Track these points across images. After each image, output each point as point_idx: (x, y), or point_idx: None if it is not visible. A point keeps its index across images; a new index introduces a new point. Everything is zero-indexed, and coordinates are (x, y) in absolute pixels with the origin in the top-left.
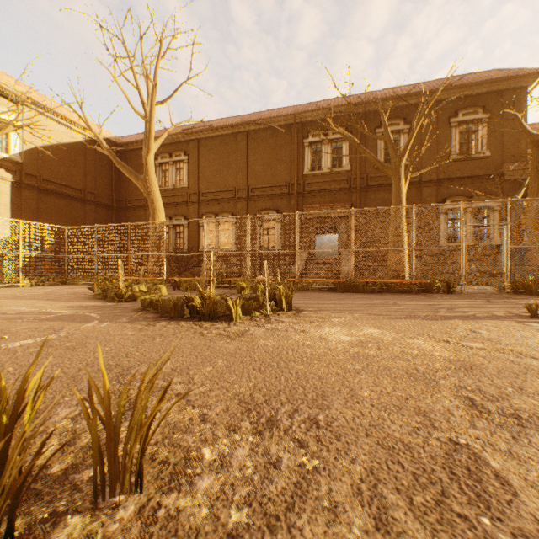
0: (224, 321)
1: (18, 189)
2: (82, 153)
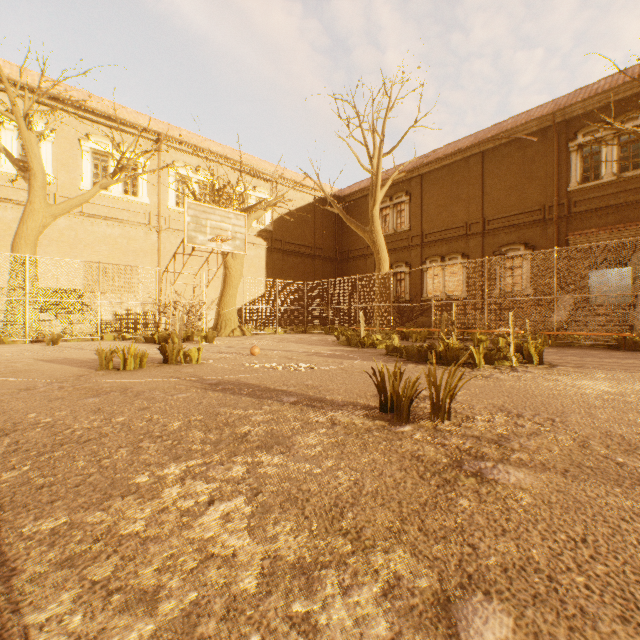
0: (466, 367)
1: (269, 254)
2: (312, 213)
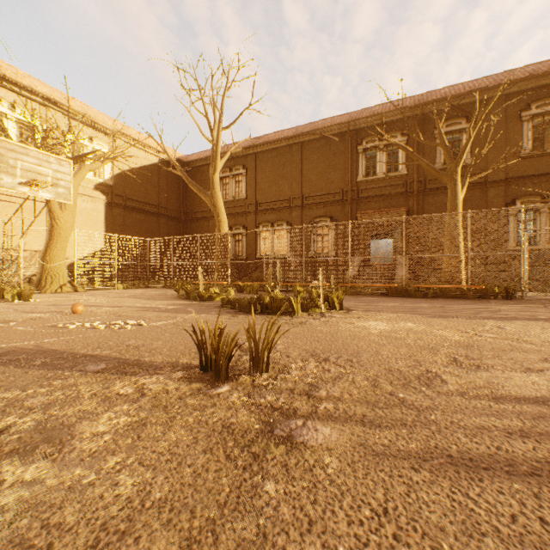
0: (288, 315)
1: (109, 208)
2: (157, 173)
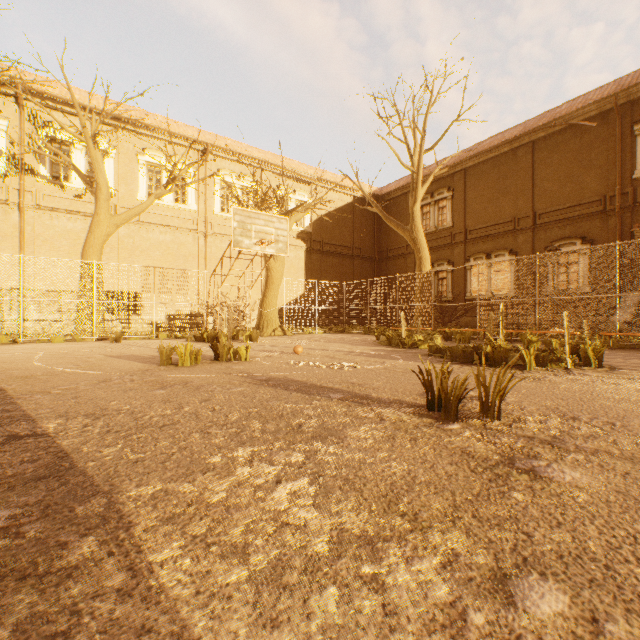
0: (515, 369)
1: (308, 255)
2: (351, 213)
